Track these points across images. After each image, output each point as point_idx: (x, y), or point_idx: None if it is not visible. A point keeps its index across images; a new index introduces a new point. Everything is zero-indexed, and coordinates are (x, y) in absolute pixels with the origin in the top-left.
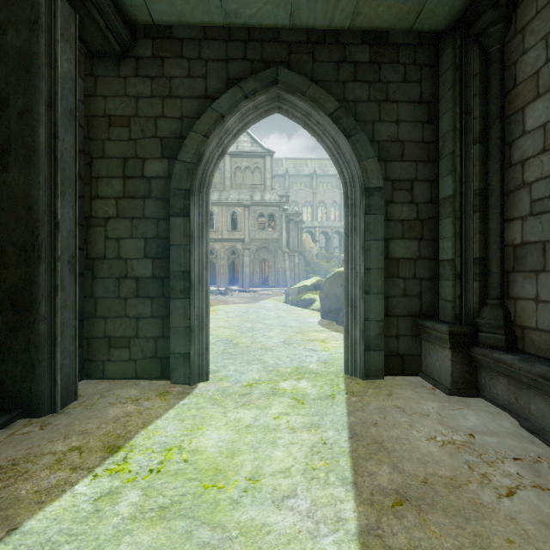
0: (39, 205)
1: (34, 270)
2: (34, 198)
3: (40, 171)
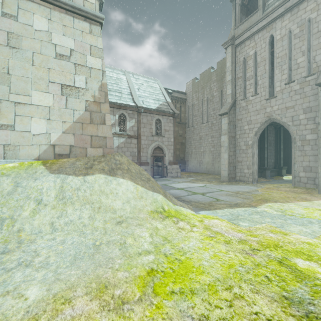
0: (289, 153)
1: (289, 159)
2: (289, 152)
3: (289, 149)
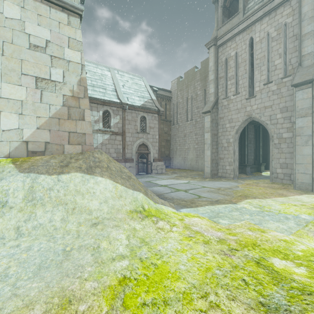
0: (267, 150)
1: (267, 156)
2: (267, 149)
3: (268, 147)
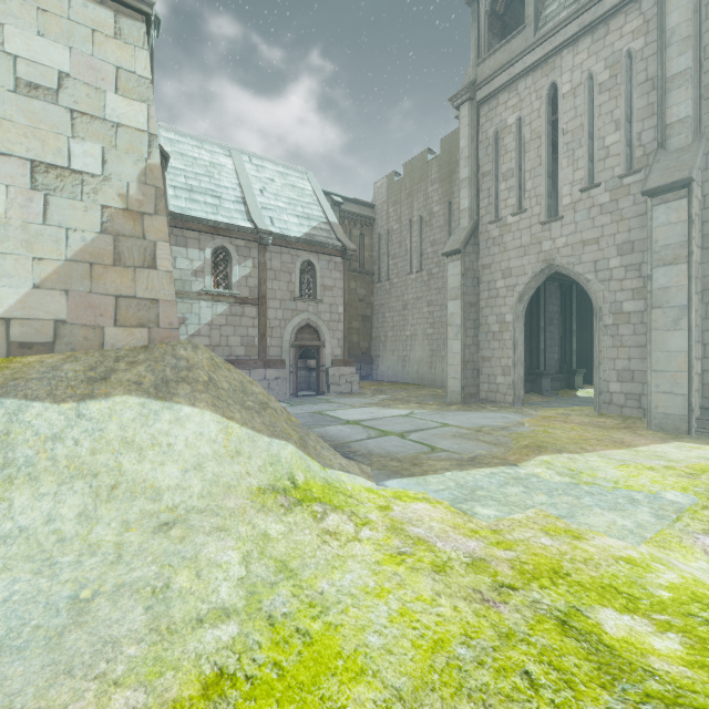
0: (590, 340)
1: (589, 353)
2: (589, 338)
3: (590, 332)
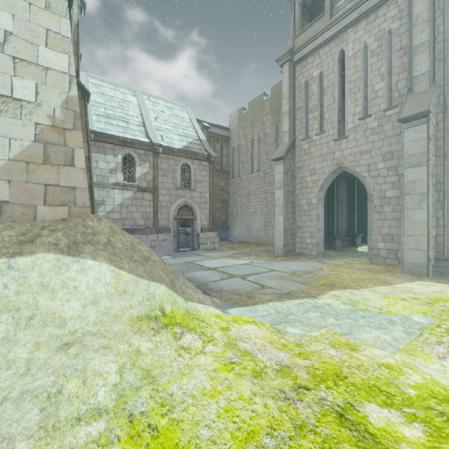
0: (366, 215)
1: (365, 224)
2: (365, 214)
3: (366, 210)
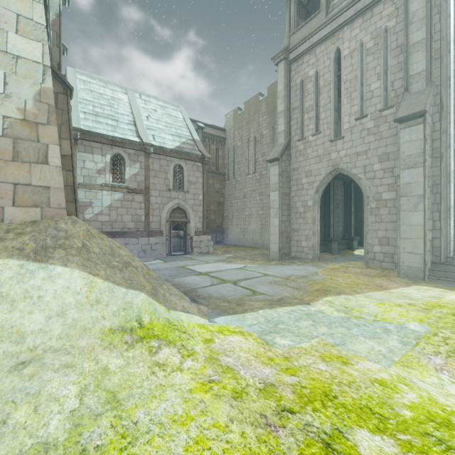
0: (362, 218)
1: (362, 227)
2: (362, 217)
3: (362, 213)
